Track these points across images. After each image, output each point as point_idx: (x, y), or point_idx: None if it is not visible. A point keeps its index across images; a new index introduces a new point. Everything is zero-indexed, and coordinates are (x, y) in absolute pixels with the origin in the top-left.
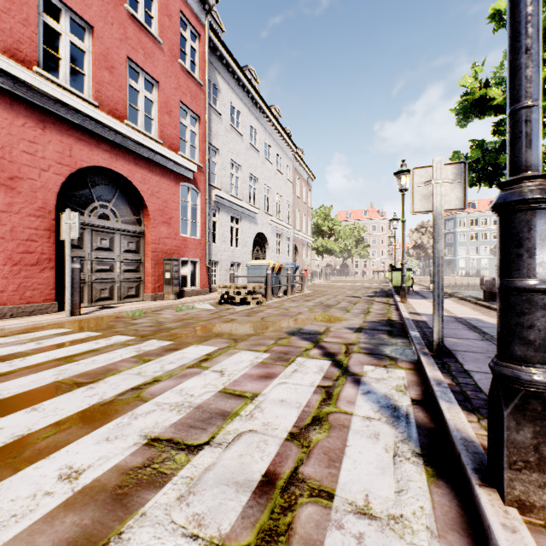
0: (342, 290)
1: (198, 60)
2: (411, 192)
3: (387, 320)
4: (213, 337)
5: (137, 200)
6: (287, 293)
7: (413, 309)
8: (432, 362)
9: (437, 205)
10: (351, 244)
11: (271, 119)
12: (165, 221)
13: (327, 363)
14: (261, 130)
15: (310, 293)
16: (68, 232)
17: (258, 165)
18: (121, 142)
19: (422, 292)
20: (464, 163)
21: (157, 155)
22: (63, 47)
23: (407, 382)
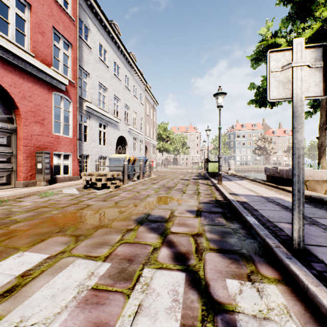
0: (176, 175)
1: (70, 0)
2: (268, 77)
3: (216, 200)
4: (54, 234)
5: (8, 101)
6: (139, 178)
7: (229, 190)
8: (313, 278)
9: (297, 90)
10: (179, 146)
11: (129, 60)
12: (38, 121)
13: (181, 280)
14: (122, 66)
15: (156, 177)
16: None
17: (120, 89)
18: None
19: (225, 175)
20: (324, 47)
21: (29, 65)
22: None
23: (300, 324)
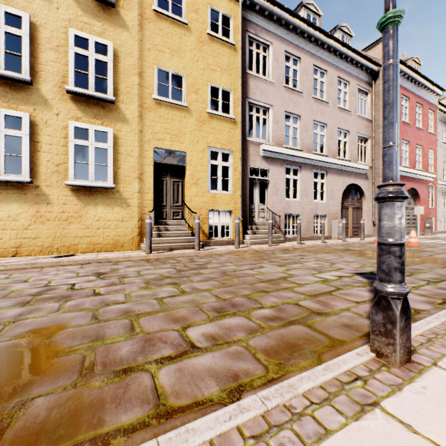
0: None
1: (432, 123)
2: None
3: None
4: None
5: (414, 196)
6: None
7: None
8: None
9: None
10: None
11: None
12: (424, 202)
13: None
14: None
15: None
16: (419, 212)
17: None
18: (415, 177)
19: None
20: None
21: (423, 176)
22: (403, 153)
23: None
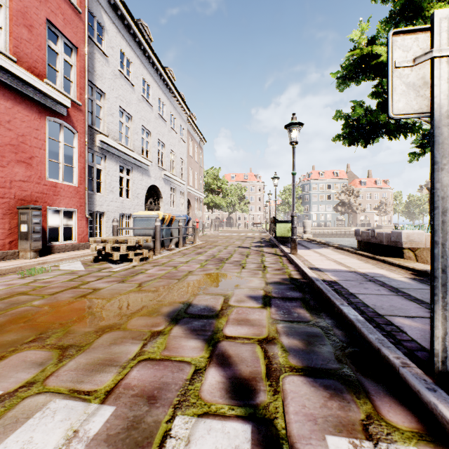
0: (231, 240)
1: None
2: (391, 76)
3: (290, 279)
4: (24, 345)
5: None
6: (178, 245)
7: (309, 262)
8: None
9: (441, 98)
10: (235, 201)
11: (165, 77)
12: (22, 160)
13: (243, 443)
14: (154, 85)
15: (202, 243)
16: None
17: (151, 119)
18: None
19: (300, 241)
20: None
21: (6, 74)
22: None
23: None
